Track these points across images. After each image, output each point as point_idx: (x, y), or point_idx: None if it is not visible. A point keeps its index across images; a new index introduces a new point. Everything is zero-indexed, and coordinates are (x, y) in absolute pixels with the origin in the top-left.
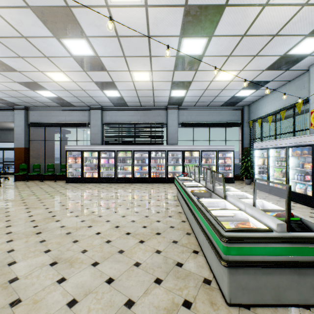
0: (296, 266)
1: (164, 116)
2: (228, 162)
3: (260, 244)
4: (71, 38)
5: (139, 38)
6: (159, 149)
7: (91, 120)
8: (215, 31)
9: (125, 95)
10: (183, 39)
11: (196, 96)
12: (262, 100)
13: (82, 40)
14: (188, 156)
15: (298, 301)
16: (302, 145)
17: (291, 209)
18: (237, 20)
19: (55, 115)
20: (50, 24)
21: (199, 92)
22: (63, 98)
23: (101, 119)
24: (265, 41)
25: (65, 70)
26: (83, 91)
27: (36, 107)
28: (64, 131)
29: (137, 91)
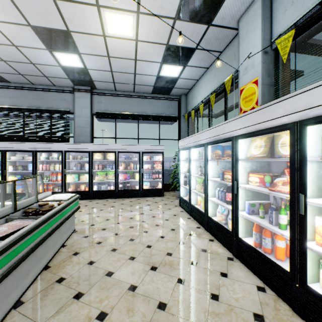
0: None
1: (71, 101)
2: (158, 168)
3: None
4: None
5: None
6: (51, 149)
7: None
8: None
9: None
10: None
11: (106, 71)
12: (197, 85)
13: None
14: (99, 159)
15: None
16: (221, 140)
17: (193, 263)
18: None
19: None
20: None
21: (102, 61)
22: None
23: None
24: None
25: None
26: None
27: None
28: None
29: None
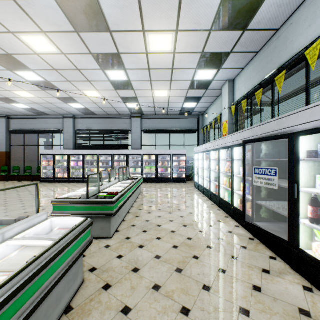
0: (86, 215)
1: (129, 123)
2: (183, 165)
3: (70, 204)
4: (21, 71)
5: (72, 70)
6: (121, 153)
7: (64, 128)
8: (125, 67)
9: (88, 107)
10: (105, 71)
11: (151, 108)
12: (208, 110)
13: (30, 72)
14: (146, 159)
15: (94, 235)
16: (207, 151)
17: (191, 200)
18: (136, 61)
19: (33, 123)
20: (1, 63)
21: (150, 104)
22: (36, 109)
23: (73, 127)
24: (169, 72)
25: (27, 90)
26: (51, 104)
27: (16, 116)
28: (47, 136)
29: (96, 104)
